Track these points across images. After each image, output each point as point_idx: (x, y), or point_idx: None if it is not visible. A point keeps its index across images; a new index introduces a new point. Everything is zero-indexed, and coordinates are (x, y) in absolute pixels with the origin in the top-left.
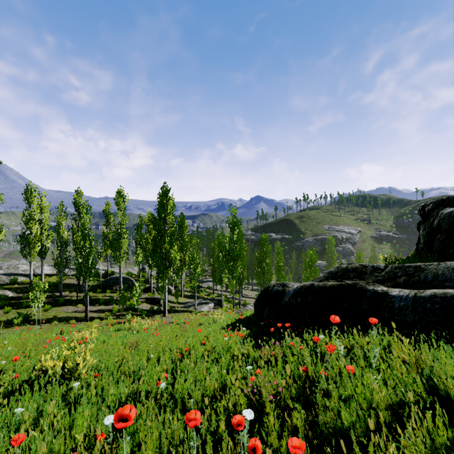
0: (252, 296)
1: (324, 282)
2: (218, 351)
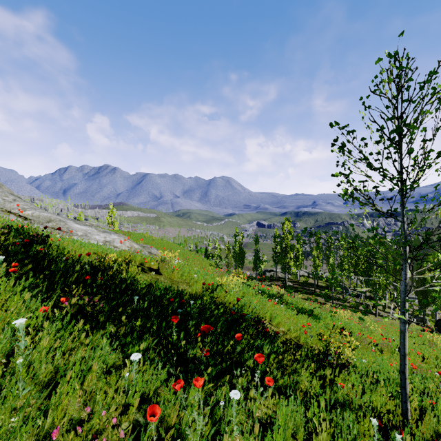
0: None
1: None
2: None
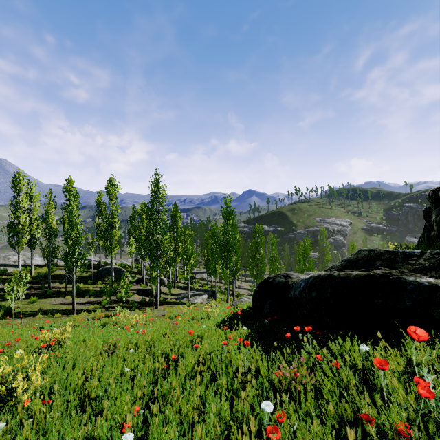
0: (245, 287)
1: (346, 272)
2: (215, 361)
